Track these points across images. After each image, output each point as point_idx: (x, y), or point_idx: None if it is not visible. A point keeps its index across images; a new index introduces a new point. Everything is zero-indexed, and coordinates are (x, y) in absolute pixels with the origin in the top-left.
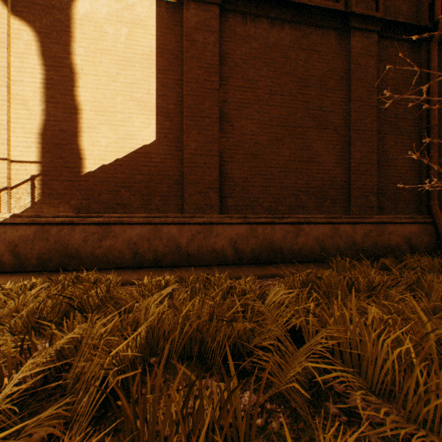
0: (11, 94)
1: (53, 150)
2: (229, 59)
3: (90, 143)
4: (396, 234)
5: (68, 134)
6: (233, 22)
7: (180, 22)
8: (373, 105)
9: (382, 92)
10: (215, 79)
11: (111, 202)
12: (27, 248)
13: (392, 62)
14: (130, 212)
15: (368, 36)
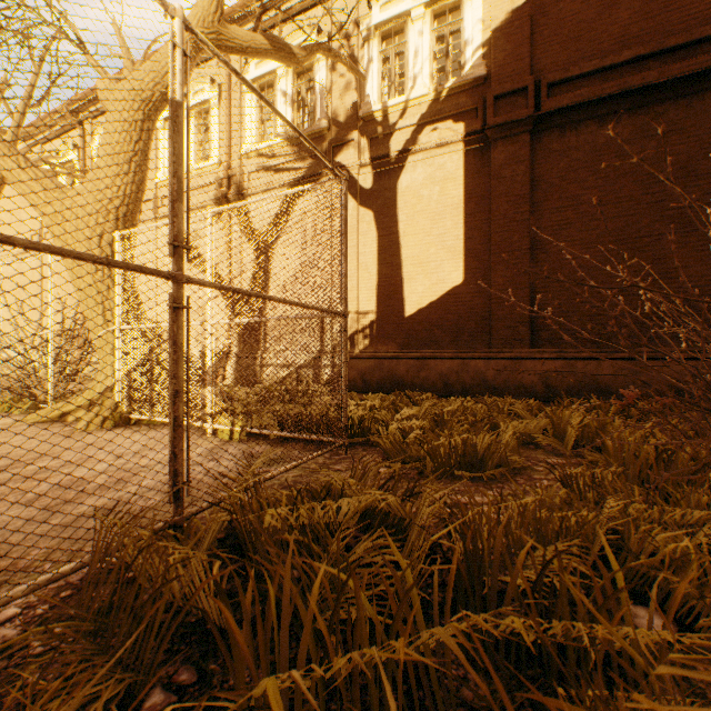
0: (359, 264)
1: (384, 301)
2: (542, 182)
3: (409, 292)
4: None
5: (394, 287)
6: (547, 140)
7: (487, 162)
8: None
9: None
10: (524, 209)
11: (426, 340)
12: (370, 375)
13: None
14: (441, 348)
15: None
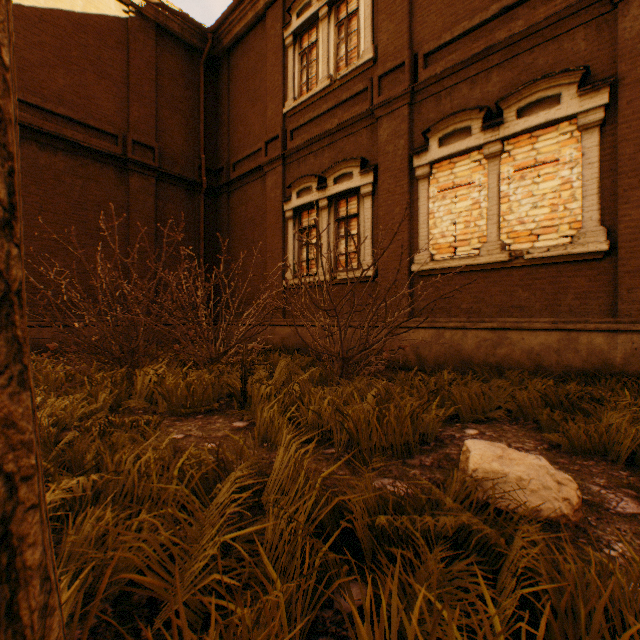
0: None
1: None
2: None
3: None
4: (170, 333)
5: None
6: None
7: None
8: (152, 233)
9: (162, 223)
10: None
11: None
12: None
13: (172, 201)
14: None
15: (147, 179)
